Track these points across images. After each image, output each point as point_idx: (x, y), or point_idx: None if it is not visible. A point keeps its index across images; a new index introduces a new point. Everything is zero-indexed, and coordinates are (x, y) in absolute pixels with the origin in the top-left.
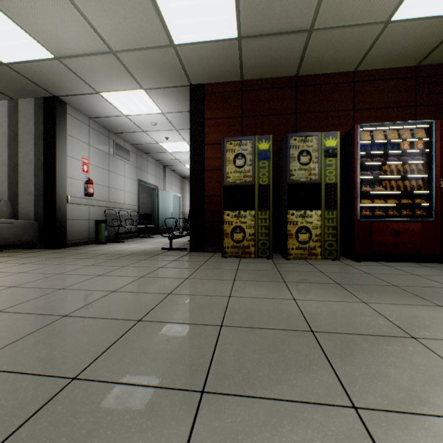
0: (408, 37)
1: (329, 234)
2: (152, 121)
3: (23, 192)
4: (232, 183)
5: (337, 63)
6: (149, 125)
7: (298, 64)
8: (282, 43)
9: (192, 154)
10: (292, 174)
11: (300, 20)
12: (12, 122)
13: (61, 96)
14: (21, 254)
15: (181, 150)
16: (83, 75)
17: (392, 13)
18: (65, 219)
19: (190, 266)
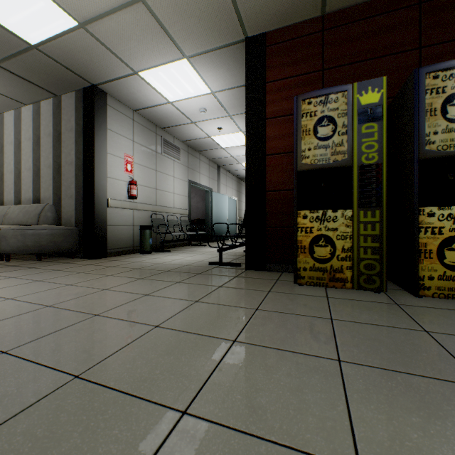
0: None
1: None
2: (201, 106)
3: (65, 196)
4: (312, 166)
5: None
6: (197, 113)
7: None
8: None
9: (247, 133)
10: (429, 140)
11: None
12: (56, 120)
13: (99, 84)
14: (53, 265)
15: (236, 144)
16: (114, 47)
17: None
18: (105, 224)
19: (242, 301)
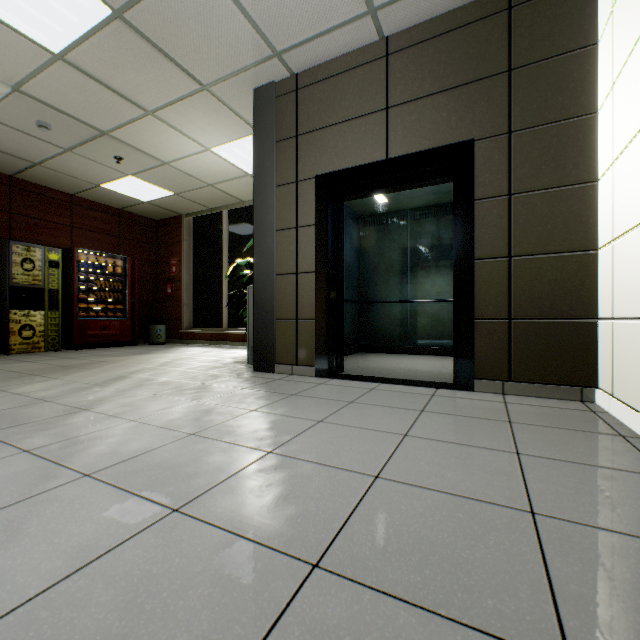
0: (114, 196)
1: (54, 330)
2: None
3: None
4: None
5: (58, 186)
6: None
7: (18, 171)
8: (4, 157)
9: None
10: (16, 277)
11: (30, 157)
12: None
13: None
14: None
15: None
16: None
17: (102, 184)
18: None
19: None
